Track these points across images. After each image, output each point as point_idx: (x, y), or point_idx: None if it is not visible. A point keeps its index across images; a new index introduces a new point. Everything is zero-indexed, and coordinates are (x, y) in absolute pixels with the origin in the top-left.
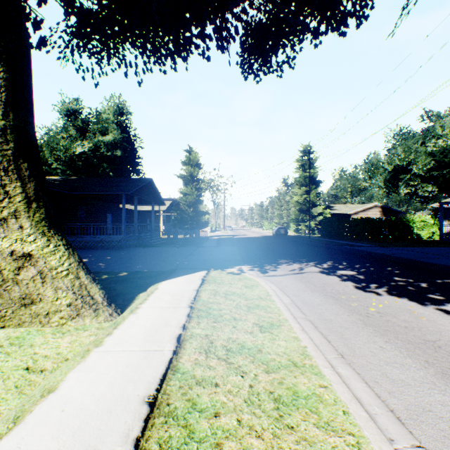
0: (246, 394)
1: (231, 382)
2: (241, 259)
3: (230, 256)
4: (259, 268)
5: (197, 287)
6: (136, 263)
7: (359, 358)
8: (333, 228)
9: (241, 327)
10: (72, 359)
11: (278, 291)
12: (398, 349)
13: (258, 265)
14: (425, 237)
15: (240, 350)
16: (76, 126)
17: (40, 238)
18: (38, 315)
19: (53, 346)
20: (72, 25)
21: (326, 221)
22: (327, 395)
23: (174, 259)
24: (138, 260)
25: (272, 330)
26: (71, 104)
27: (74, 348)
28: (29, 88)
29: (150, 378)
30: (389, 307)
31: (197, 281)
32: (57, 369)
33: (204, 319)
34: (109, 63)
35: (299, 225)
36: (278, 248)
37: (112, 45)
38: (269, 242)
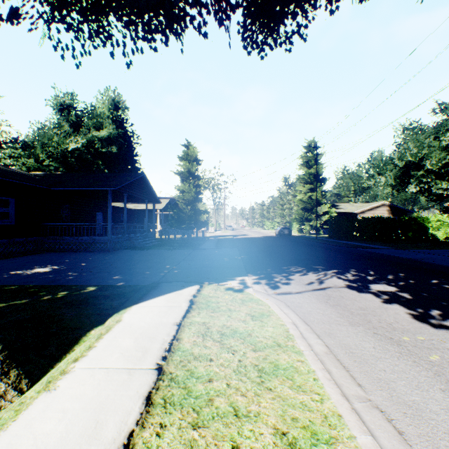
0: None
1: None
2: (243, 266)
3: (230, 263)
4: (266, 280)
5: (179, 317)
6: (114, 272)
7: None
8: (342, 228)
9: (250, 448)
10: None
11: (301, 324)
12: None
13: (265, 275)
14: (441, 237)
15: None
16: (70, 122)
17: None
18: None
19: None
20: None
21: (334, 220)
22: None
23: (163, 266)
24: (119, 267)
25: None
26: (64, 98)
27: None
28: None
29: None
30: None
31: (183, 305)
32: None
33: (174, 414)
34: (91, 39)
35: (303, 224)
36: (285, 251)
37: (95, 18)
38: (273, 243)
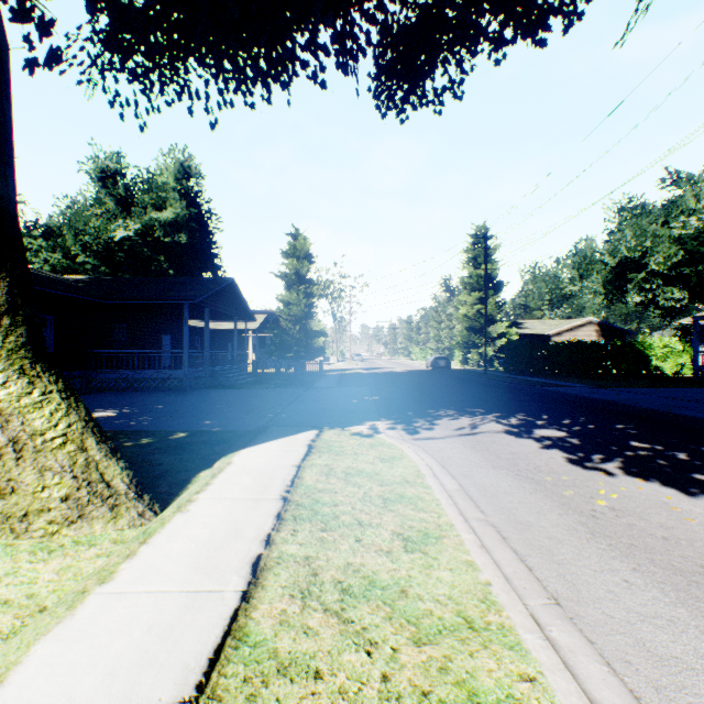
0: (375, 697)
1: (347, 667)
2: (375, 409)
3: (357, 405)
4: (404, 425)
5: (298, 460)
6: (203, 416)
7: (589, 607)
8: (523, 358)
9: (371, 540)
10: (48, 612)
11: (437, 467)
12: (658, 587)
13: (403, 420)
14: (670, 372)
15: (367, 591)
16: (116, 197)
17: (15, 379)
18: (8, 517)
19: (25, 579)
20: (101, 30)
21: (512, 346)
22: (536, 701)
23: (266, 410)
24: (208, 411)
25: (426, 546)
26: (107, 161)
27: (62, 584)
28: (2, 116)
29: (190, 658)
30: (630, 499)
31: (300, 449)
32: (19, 632)
33: (305, 524)
34: (162, 91)
35: (469, 352)
36: (436, 390)
37: (168, 62)
38: (421, 380)
